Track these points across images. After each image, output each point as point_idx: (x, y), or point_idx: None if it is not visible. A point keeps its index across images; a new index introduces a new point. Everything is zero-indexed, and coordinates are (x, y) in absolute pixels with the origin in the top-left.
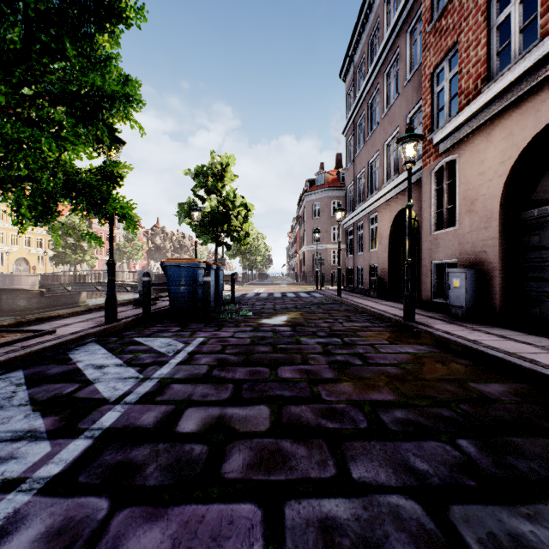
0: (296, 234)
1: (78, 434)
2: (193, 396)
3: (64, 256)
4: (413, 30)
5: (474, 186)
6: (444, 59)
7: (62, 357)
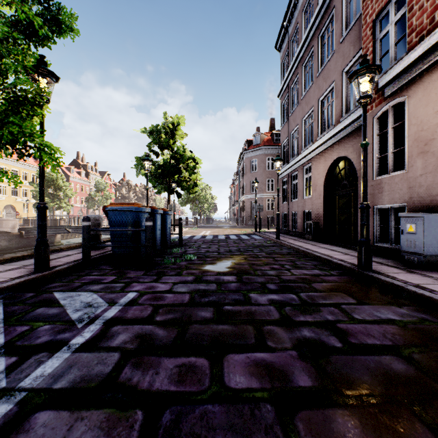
0: (236, 186)
1: None
2: None
3: None
4: None
5: (430, 126)
6: (389, 3)
7: None
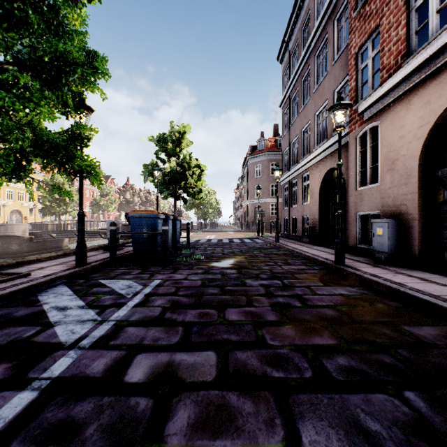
0: (241, 190)
1: (25, 385)
2: (144, 340)
3: (50, 208)
4: (339, 18)
5: (395, 148)
6: (368, 40)
7: (31, 299)
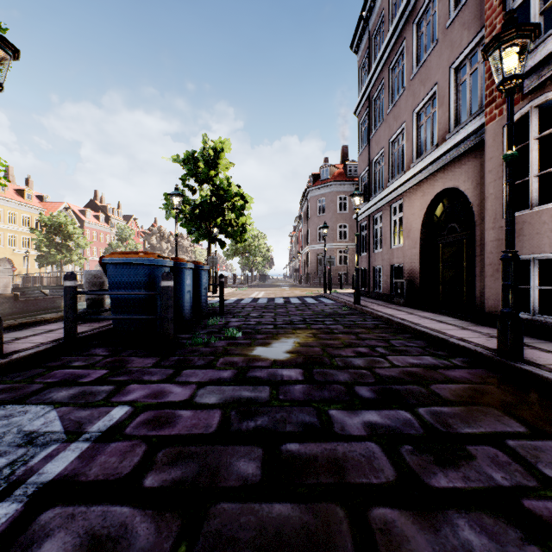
0: (298, 234)
1: None
2: None
3: (49, 256)
4: None
5: None
6: None
7: None
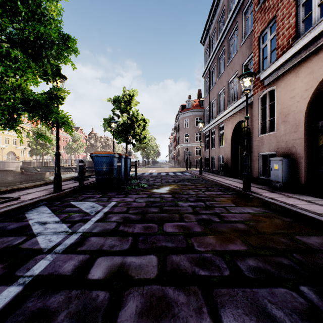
0: (174, 137)
1: (13, 281)
2: (103, 247)
3: (36, 150)
4: (246, 11)
5: (287, 105)
6: (267, 27)
7: (20, 216)
